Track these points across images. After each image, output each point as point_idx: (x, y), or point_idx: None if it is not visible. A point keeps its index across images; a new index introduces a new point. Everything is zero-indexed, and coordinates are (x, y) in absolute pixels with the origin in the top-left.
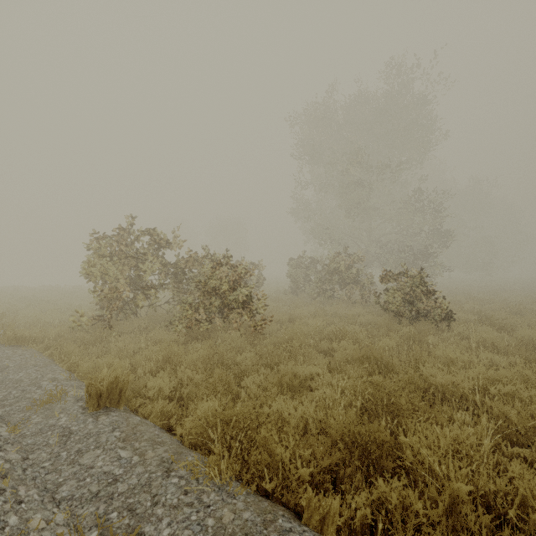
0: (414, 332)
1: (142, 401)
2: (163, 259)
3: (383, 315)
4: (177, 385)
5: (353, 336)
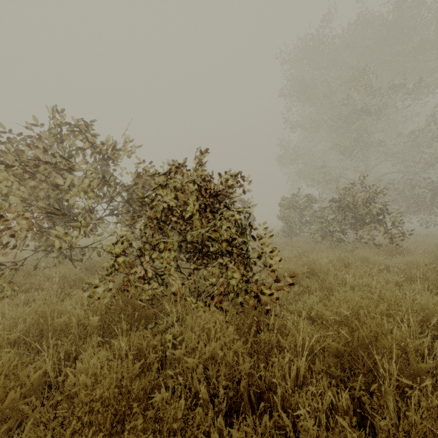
0: None
1: None
2: (113, 178)
3: None
4: None
5: None
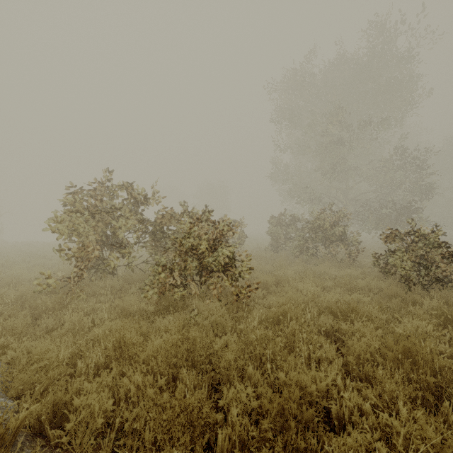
0: (446, 309)
1: (61, 433)
2: (141, 215)
3: (382, 278)
4: (127, 393)
5: (367, 313)
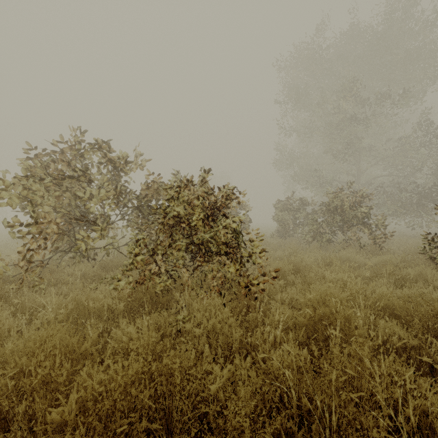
0: None
1: None
2: (124, 187)
3: (433, 267)
4: None
5: None
